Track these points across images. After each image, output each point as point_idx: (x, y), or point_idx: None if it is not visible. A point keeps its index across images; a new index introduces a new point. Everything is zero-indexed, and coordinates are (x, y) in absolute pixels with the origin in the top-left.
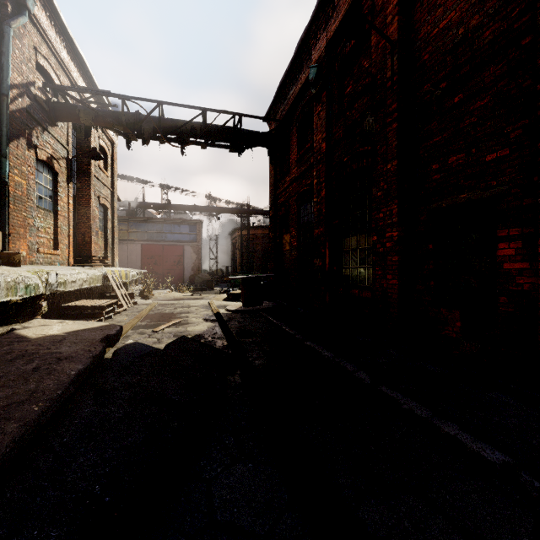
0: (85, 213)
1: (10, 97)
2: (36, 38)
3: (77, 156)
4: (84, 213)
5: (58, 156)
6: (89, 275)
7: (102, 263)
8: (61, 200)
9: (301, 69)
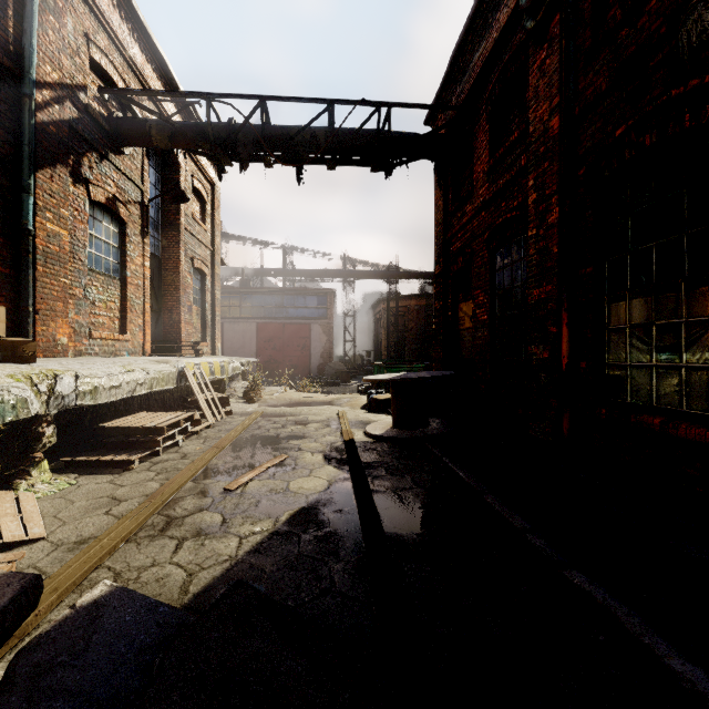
0: (173, 282)
1: (38, 101)
2: (89, 22)
3: (155, 198)
4: (172, 282)
5: (127, 198)
6: (151, 373)
7: (194, 351)
8: (131, 261)
9: (499, 2)
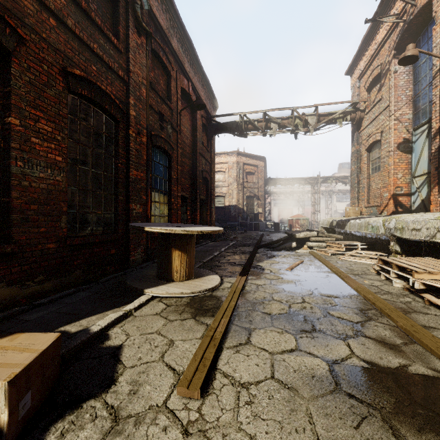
0: None
1: None
2: None
3: None
4: None
5: None
6: None
7: None
8: None
9: None
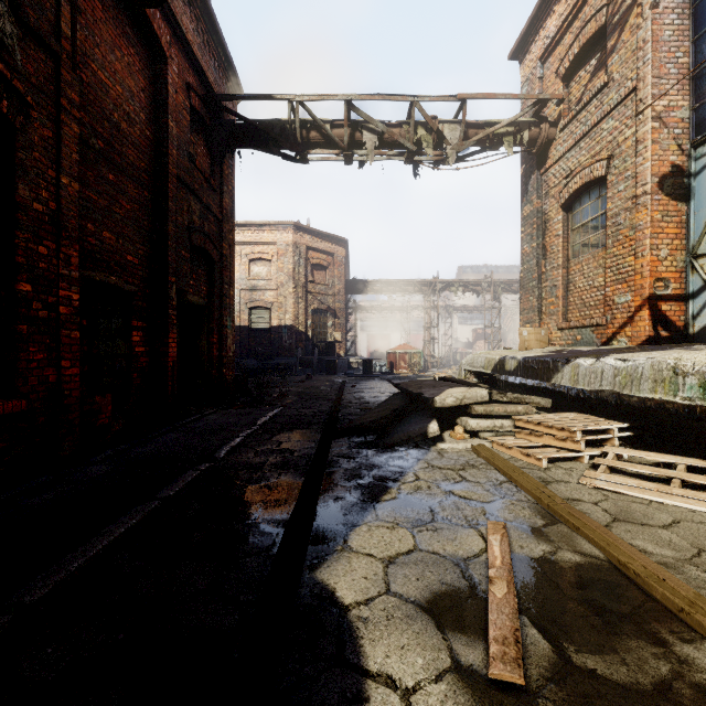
0: None
1: None
2: None
3: None
4: None
5: None
6: None
7: None
8: None
9: None
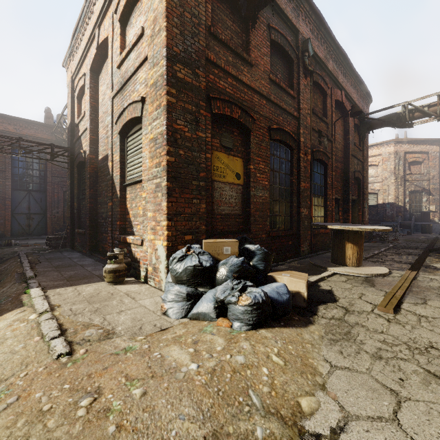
0: None
1: None
2: None
3: None
4: None
5: None
6: None
7: None
8: None
9: None
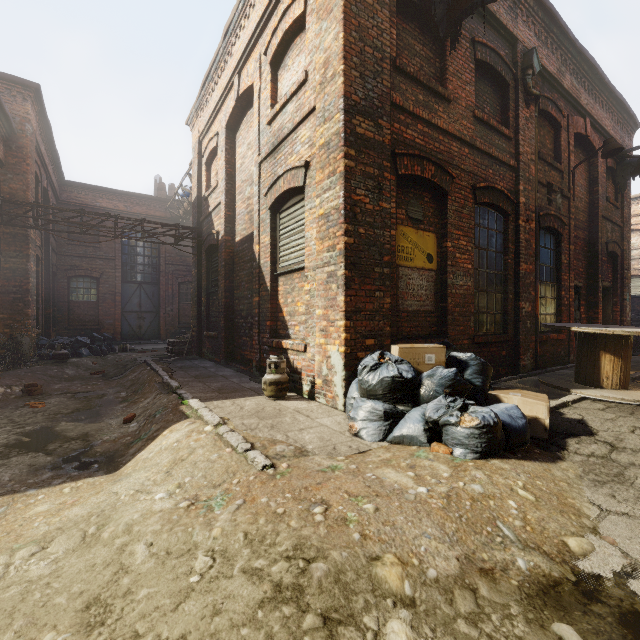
0: None
1: None
2: None
3: None
4: None
5: None
6: None
7: None
8: None
9: None
